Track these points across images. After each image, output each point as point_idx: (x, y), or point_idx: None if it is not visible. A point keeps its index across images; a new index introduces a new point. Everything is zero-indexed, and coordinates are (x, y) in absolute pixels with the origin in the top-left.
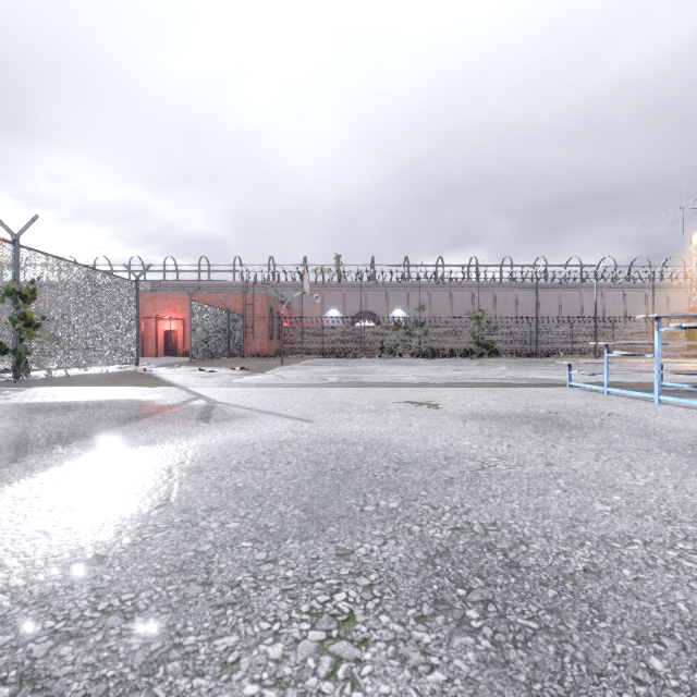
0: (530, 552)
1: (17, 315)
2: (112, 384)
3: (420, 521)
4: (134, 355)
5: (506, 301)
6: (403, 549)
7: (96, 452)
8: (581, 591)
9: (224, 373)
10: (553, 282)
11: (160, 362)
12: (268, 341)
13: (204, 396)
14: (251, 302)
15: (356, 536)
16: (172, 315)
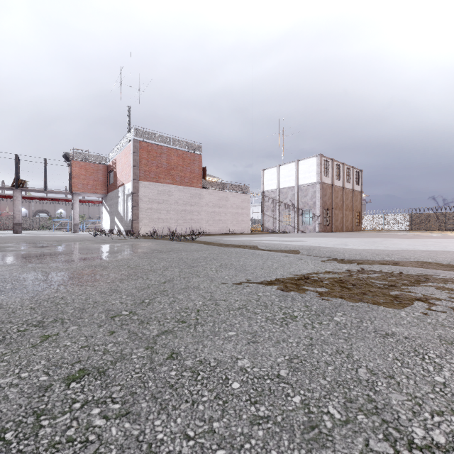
0: None
1: None
2: None
3: None
4: None
5: None
6: None
7: None
8: None
9: None
10: None
11: None
12: None
13: None
14: None
15: None
16: None
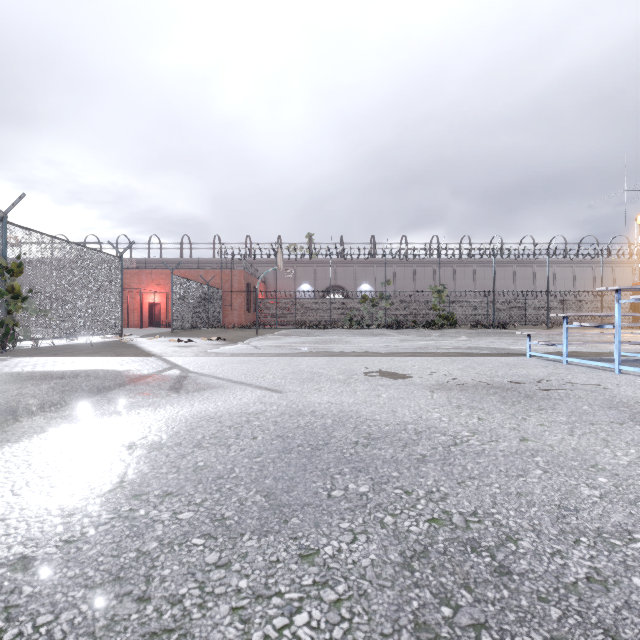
0: (521, 552)
1: (5, 288)
2: (94, 354)
3: (393, 509)
4: (118, 326)
5: (465, 276)
6: (375, 548)
7: (58, 426)
8: (589, 611)
9: (202, 343)
10: (508, 259)
11: (144, 332)
12: (245, 313)
13: (179, 366)
14: (229, 277)
15: (322, 530)
16: (156, 289)
